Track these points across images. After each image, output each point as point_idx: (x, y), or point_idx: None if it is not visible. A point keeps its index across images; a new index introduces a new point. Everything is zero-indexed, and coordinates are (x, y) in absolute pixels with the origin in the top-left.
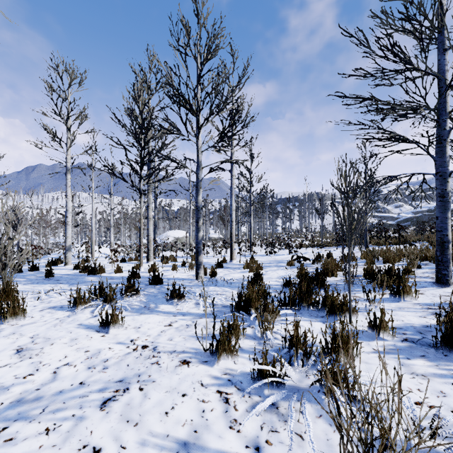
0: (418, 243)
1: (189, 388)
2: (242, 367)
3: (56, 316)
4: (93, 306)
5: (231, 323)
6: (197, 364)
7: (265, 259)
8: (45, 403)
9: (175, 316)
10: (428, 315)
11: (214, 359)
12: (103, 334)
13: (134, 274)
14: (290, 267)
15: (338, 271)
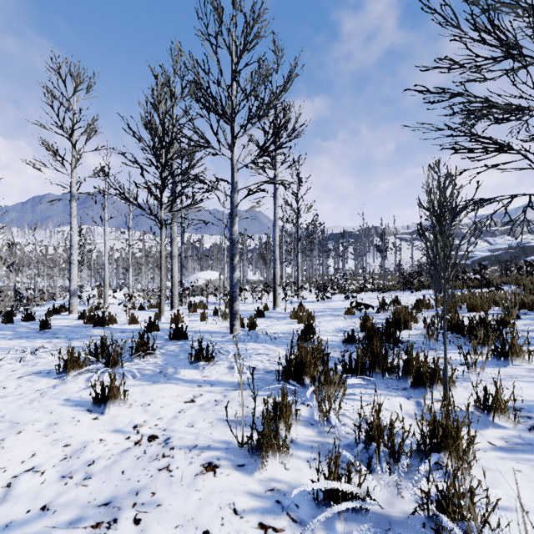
0: (504, 286)
1: (214, 519)
2: (297, 475)
3: (37, 387)
4: (91, 371)
5: (277, 398)
6: (228, 471)
7: (317, 306)
8: None
9: (200, 387)
10: None
11: (253, 460)
12: (96, 415)
13: (151, 326)
14: (349, 316)
15: (412, 322)
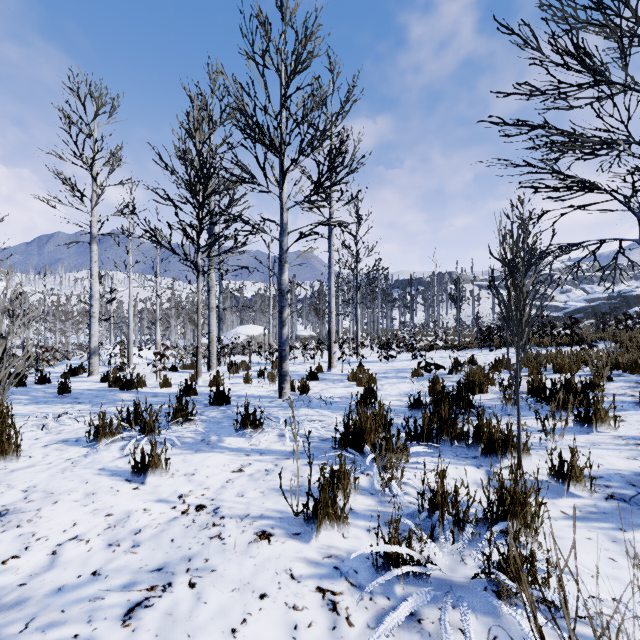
0: (600, 343)
1: (271, 584)
2: (356, 543)
3: (66, 456)
4: (125, 439)
5: (334, 467)
6: (283, 539)
7: (379, 367)
8: (31, 611)
9: (248, 456)
10: (639, 455)
11: (310, 529)
12: (137, 485)
13: (187, 390)
14: (416, 378)
15: (489, 385)
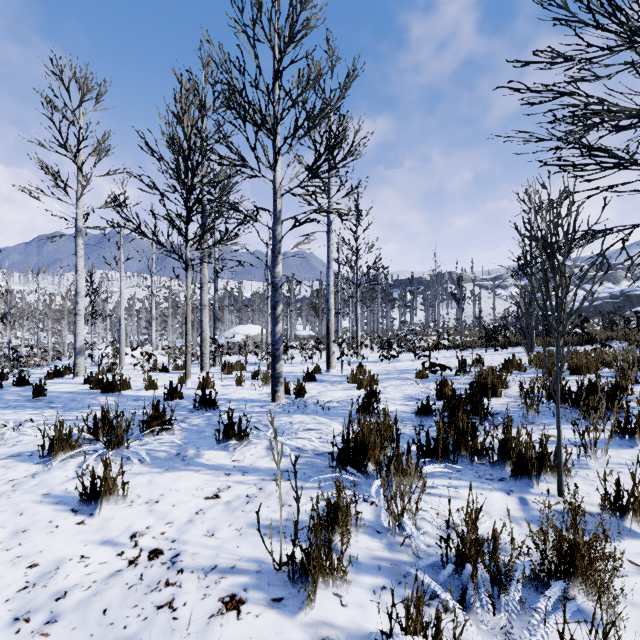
0: (610, 343)
1: None
2: (358, 615)
3: (10, 475)
4: (87, 453)
5: (331, 493)
6: (258, 610)
7: (380, 367)
8: None
9: (227, 476)
10: None
11: (296, 591)
12: (83, 518)
13: (172, 393)
14: (421, 380)
15: (501, 388)
